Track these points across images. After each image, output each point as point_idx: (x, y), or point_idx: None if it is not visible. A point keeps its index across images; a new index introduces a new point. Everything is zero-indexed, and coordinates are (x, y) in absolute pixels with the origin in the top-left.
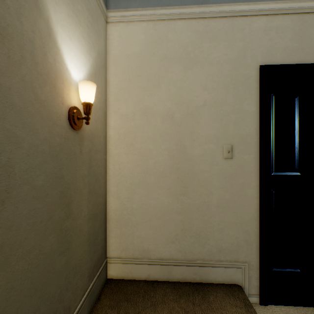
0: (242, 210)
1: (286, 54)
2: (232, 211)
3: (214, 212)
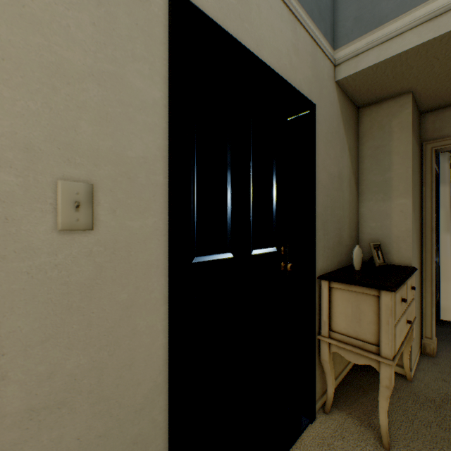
0: (125, 384)
1: (219, 6)
2: (92, 403)
3: (14, 444)
